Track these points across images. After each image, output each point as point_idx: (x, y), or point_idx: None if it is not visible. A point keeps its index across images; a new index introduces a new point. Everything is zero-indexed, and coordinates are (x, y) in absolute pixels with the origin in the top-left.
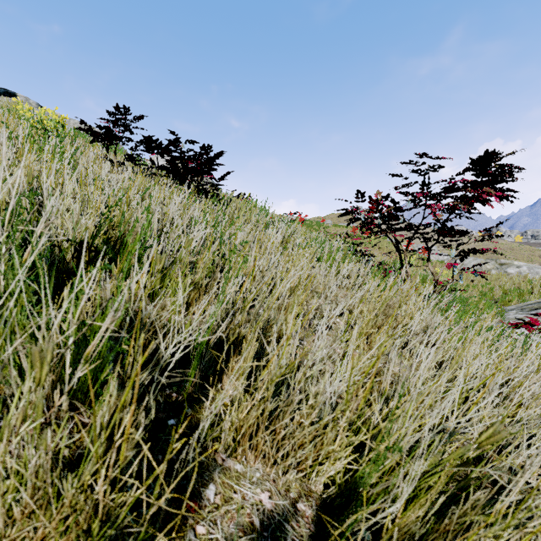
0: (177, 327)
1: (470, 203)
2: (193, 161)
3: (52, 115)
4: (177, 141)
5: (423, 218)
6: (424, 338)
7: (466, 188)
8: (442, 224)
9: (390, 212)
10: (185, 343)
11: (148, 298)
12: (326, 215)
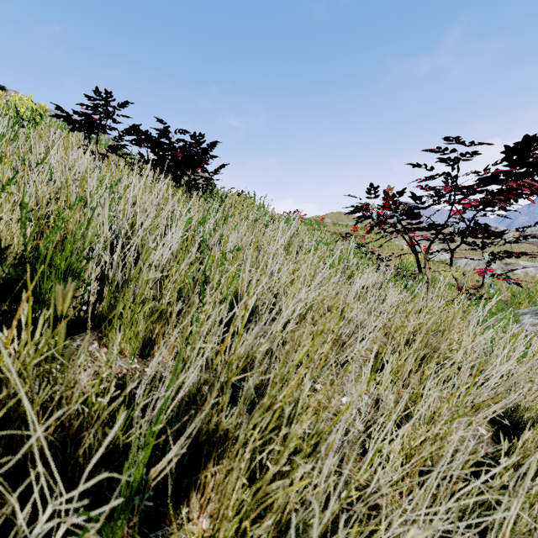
0: (101, 417)
1: (506, 198)
2: (182, 152)
3: (28, 102)
4: (166, 131)
5: (449, 216)
6: (480, 378)
7: (503, 180)
8: (475, 223)
9: (411, 209)
10: (68, 523)
11: (93, 333)
12: (325, 214)
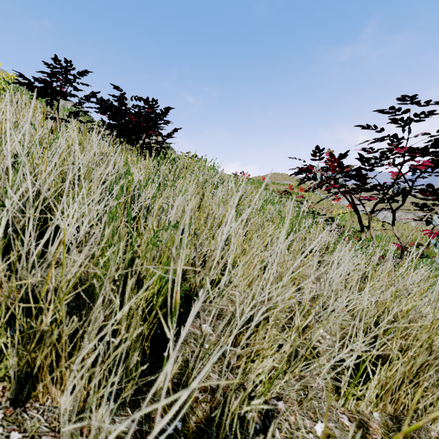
0: None
1: None
2: (137, 117)
3: None
4: (123, 98)
5: (397, 178)
6: None
7: None
8: (429, 185)
9: (360, 171)
10: None
11: None
12: (265, 175)
